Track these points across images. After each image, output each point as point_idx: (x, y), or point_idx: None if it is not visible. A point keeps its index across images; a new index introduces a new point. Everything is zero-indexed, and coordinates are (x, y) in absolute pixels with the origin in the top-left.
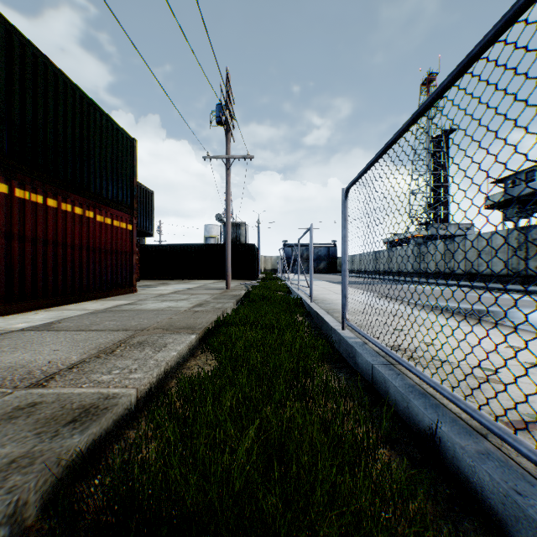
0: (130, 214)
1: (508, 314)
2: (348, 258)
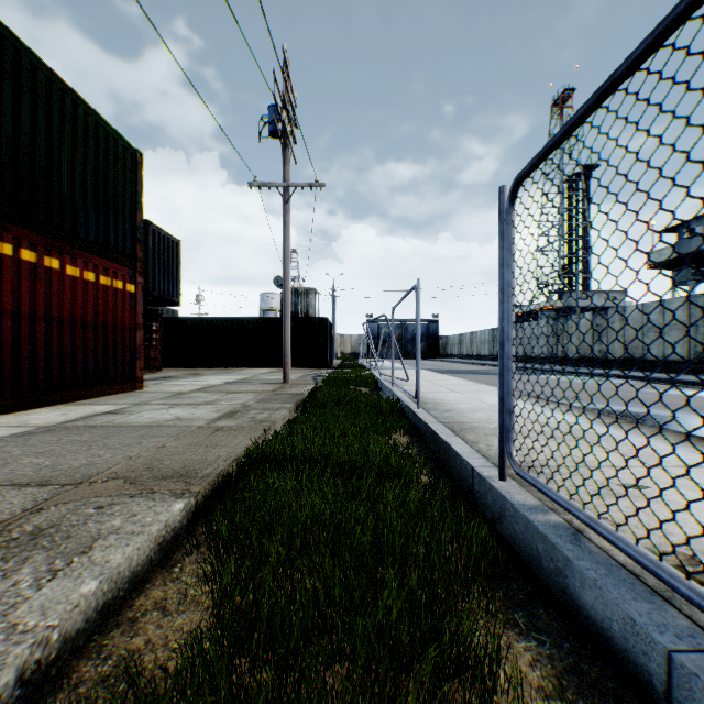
0: (130, 267)
1: None
2: (455, 339)
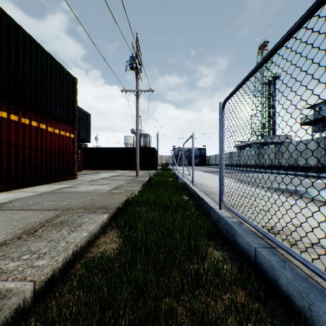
0: (72, 127)
1: None
2: (213, 157)
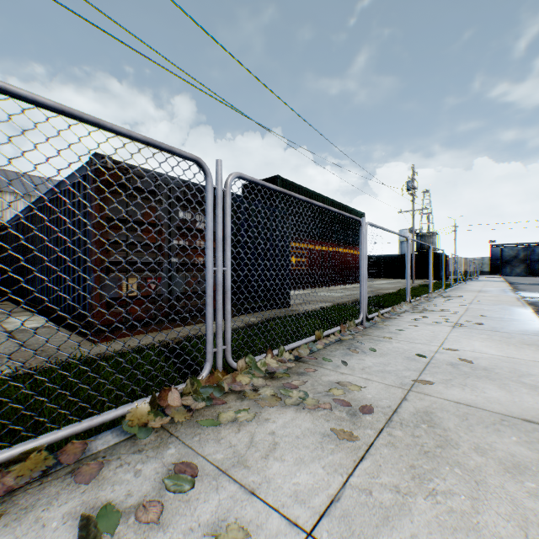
0: None
1: None
2: None
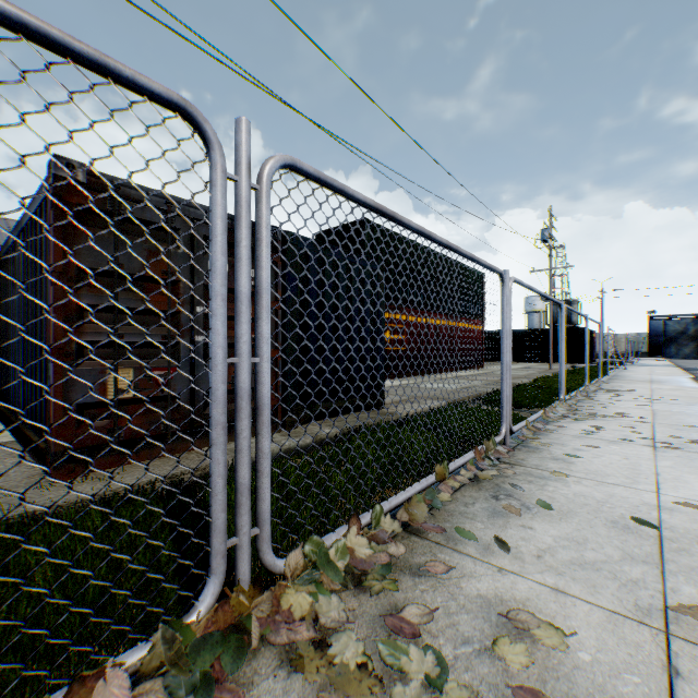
0: (481, 320)
1: None
2: None
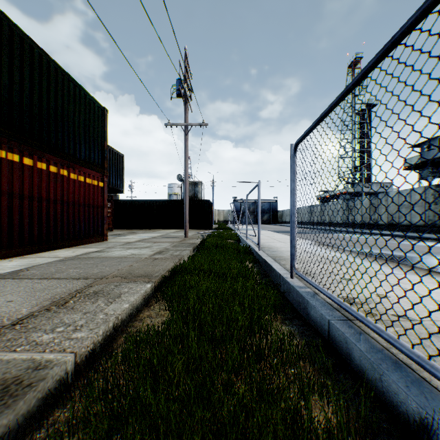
0: (101, 173)
1: (436, 261)
2: (287, 211)
